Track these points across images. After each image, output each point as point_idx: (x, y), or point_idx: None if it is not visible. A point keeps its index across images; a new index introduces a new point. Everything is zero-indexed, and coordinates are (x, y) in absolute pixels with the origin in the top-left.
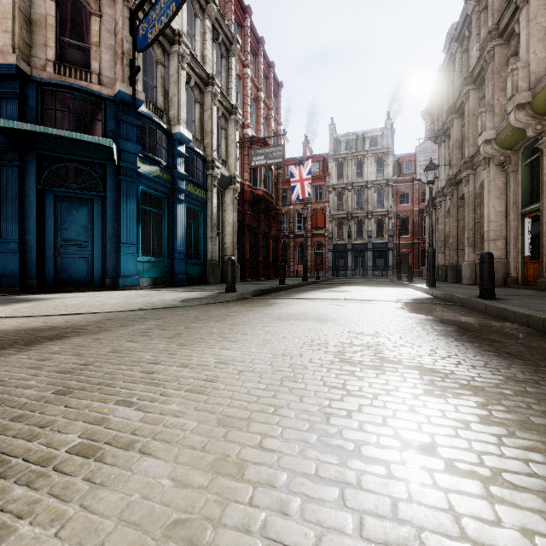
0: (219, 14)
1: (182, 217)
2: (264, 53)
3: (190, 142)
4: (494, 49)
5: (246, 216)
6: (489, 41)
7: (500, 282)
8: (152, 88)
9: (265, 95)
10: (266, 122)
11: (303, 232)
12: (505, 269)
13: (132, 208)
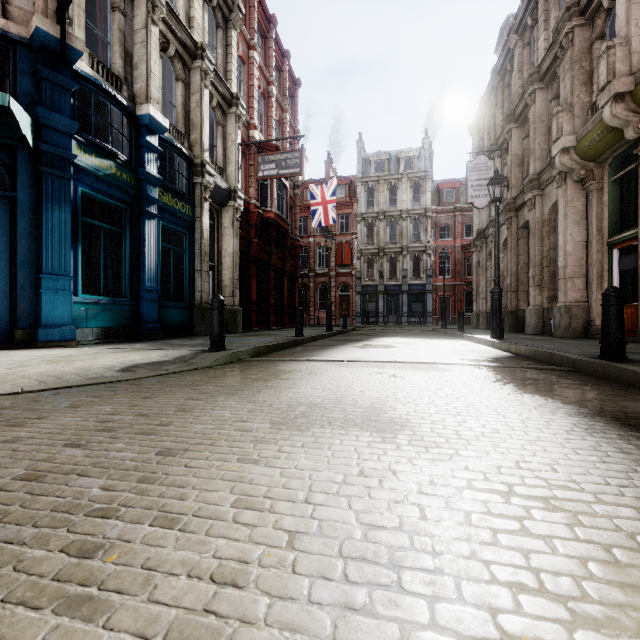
0: None
1: (155, 239)
2: (277, 37)
3: (168, 134)
4: (573, 30)
5: (251, 245)
6: (567, 20)
7: (580, 332)
8: (104, 44)
9: (278, 92)
10: (279, 127)
11: (325, 270)
12: (586, 315)
13: (63, 219)
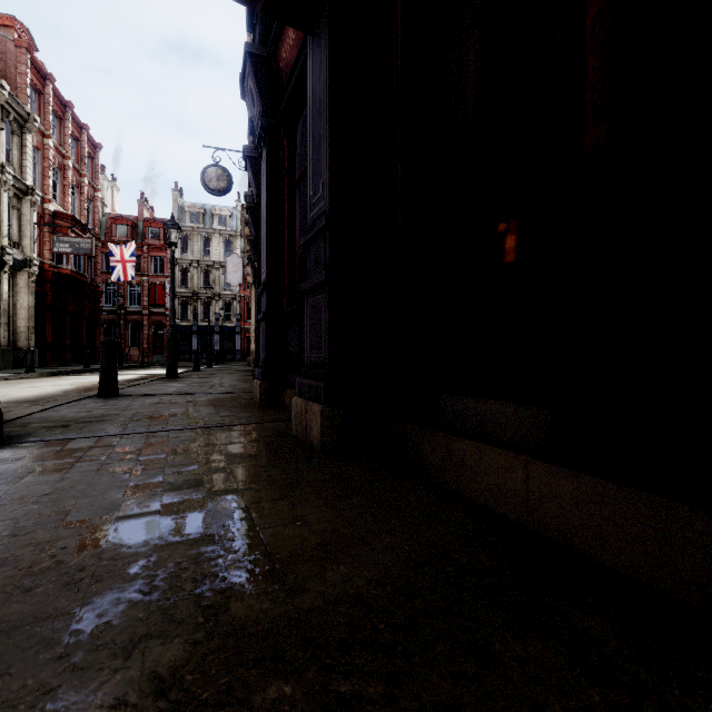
0: (11, 97)
1: None
2: (74, 115)
3: None
4: None
5: (47, 297)
6: None
7: None
8: None
9: (76, 159)
10: (77, 189)
11: (138, 308)
12: None
13: None
